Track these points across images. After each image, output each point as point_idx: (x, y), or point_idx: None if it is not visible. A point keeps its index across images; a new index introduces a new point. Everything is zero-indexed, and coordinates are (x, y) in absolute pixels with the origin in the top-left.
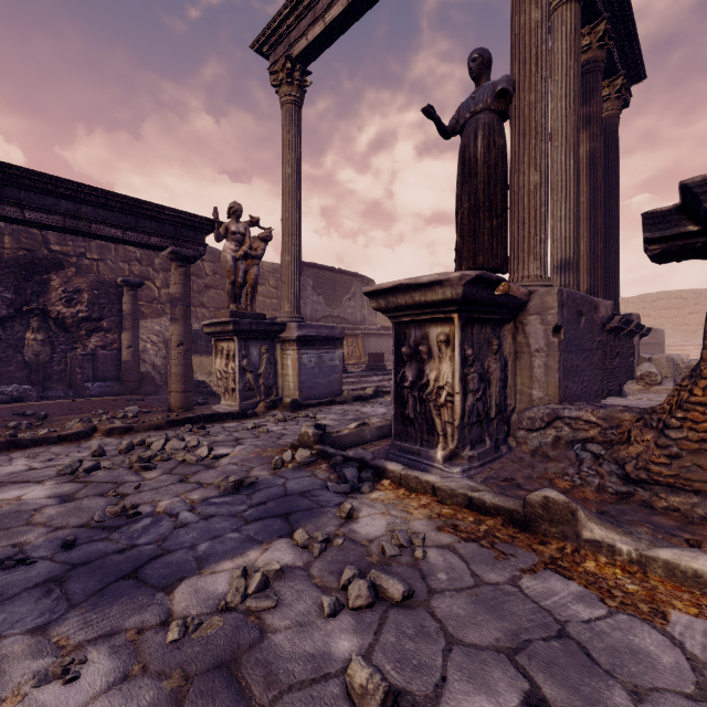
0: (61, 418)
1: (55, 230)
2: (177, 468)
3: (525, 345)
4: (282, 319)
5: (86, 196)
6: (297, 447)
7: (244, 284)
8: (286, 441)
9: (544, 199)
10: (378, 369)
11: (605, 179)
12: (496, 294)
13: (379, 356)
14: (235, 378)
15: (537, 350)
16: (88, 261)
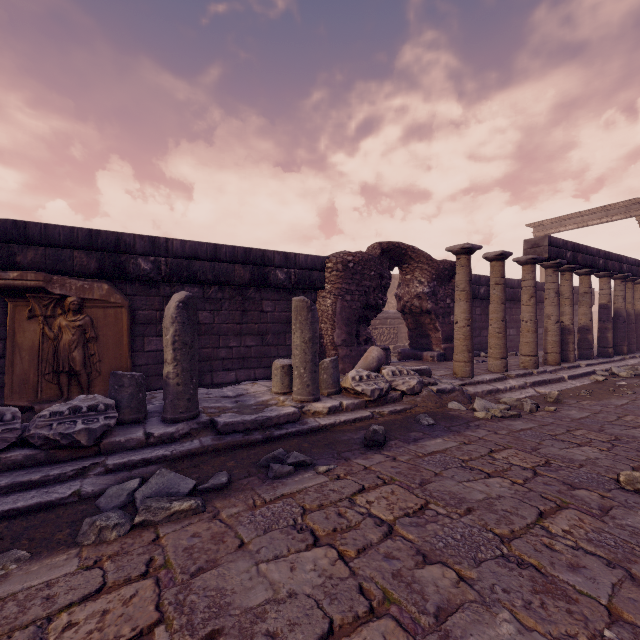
0: None
1: None
2: None
3: None
4: None
5: None
6: None
7: None
8: None
9: None
10: None
11: None
12: None
13: None
14: None
15: None
16: None
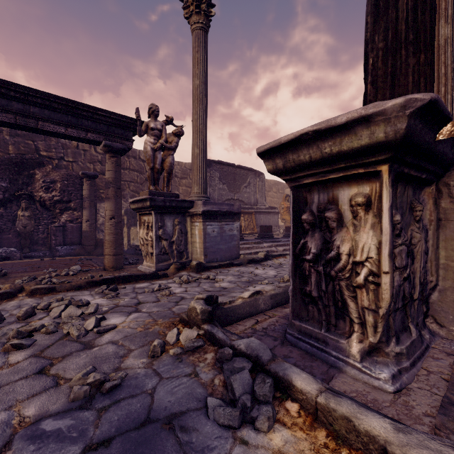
0: (17, 275)
1: (11, 127)
2: (51, 347)
3: (452, 211)
4: (192, 198)
5: (33, 98)
6: (186, 322)
7: (162, 170)
8: (181, 308)
9: None
10: (267, 237)
11: None
12: (436, 140)
13: (268, 227)
14: (153, 244)
15: None
16: (66, 162)
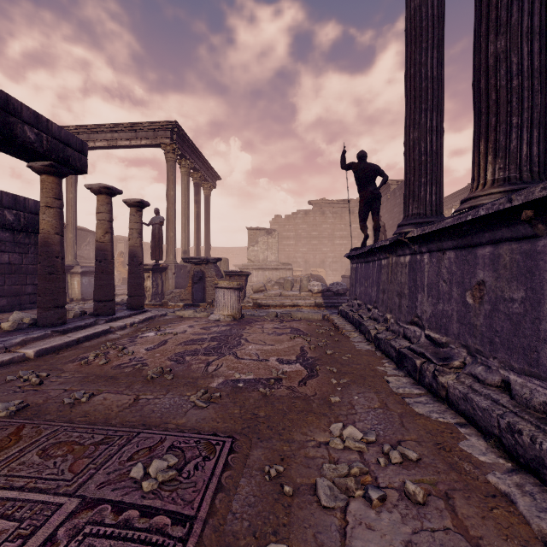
0: None
1: None
2: None
3: (168, 277)
4: (68, 263)
5: None
6: None
7: None
8: None
9: (174, 240)
10: None
11: (206, 216)
12: (160, 267)
13: None
14: None
15: (170, 278)
16: None
